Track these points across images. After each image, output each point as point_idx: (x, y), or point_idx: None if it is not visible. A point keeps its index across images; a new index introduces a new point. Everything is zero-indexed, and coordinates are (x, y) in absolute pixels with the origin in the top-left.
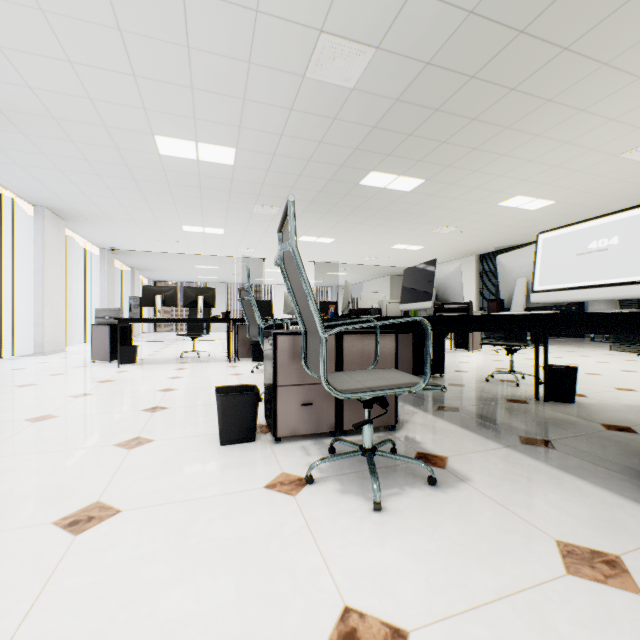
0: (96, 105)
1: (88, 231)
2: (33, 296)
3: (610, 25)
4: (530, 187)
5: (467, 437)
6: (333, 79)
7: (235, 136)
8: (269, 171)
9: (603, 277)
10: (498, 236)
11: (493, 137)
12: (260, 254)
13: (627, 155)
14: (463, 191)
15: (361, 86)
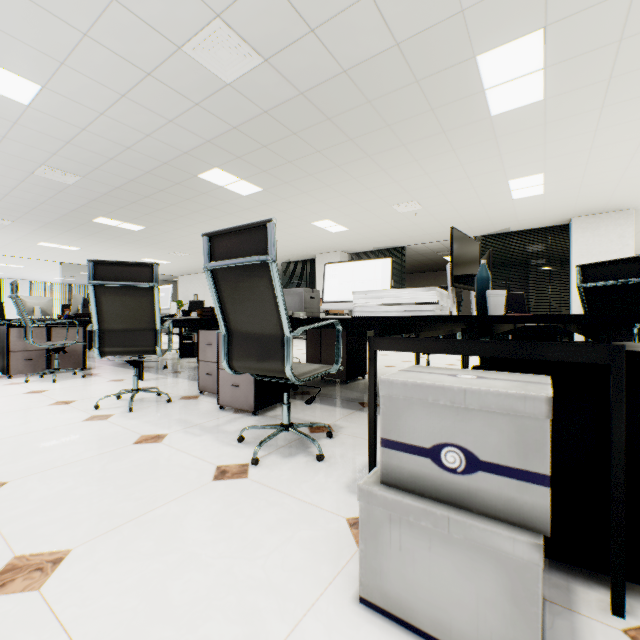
0: None
1: None
2: None
3: (201, 198)
4: None
5: (119, 369)
6: (56, 179)
7: None
8: (2, 201)
9: (161, 306)
10: None
11: (177, 218)
12: None
13: None
14: (178, 236)
15: (78, 185)
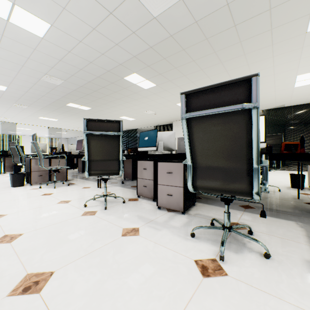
0: None
1: None
2: None
3: (123, 91)
4: (126, 115)
5: (84, 181)
6: (51, 82)
7: (8, 84)
8: (24, 95)
9: None
10: (125, 126)
11: (108, 102)
12: (14, 121)
13: (145, 112)
14: (106, 113)
15: (62, 85)
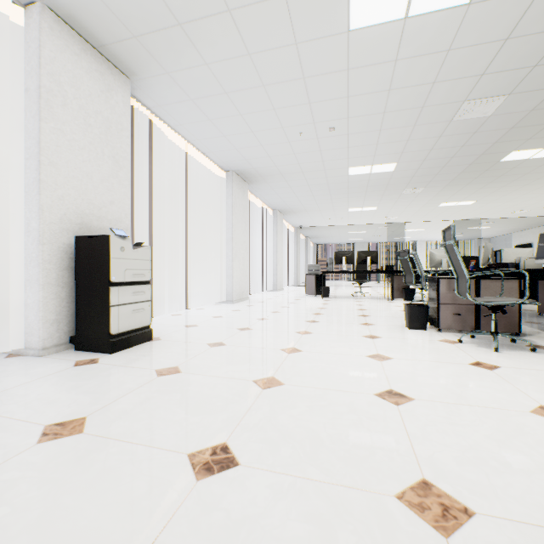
0: (324, 163)
1: (291, 219)
2: (272, 259)
3: None
4: None
5: None
6: (473, 116)
7: (397, 157)
8: (418, 169)
9: None
10: None
11: None
12: (401, 219)
13: None
14: None
15: (497, 113)
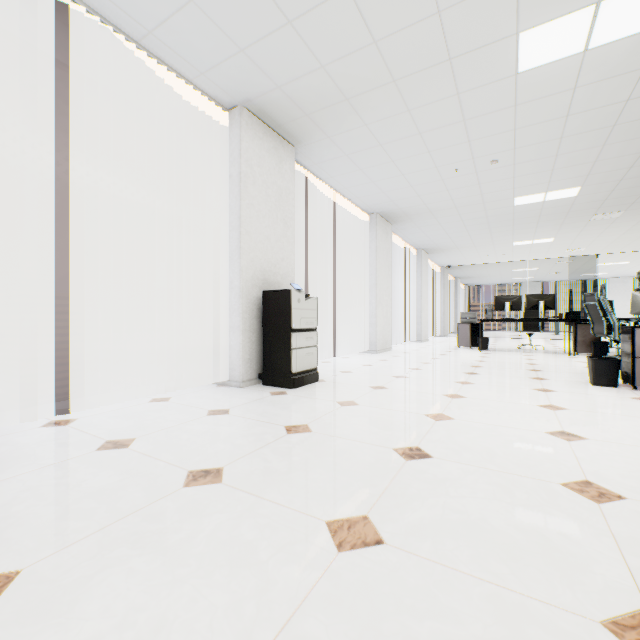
0: (483, 196)
1: (438, 258)
2: (415, 305)
3: None
4: None
5: None
6: None
7: (581, 181)
8: (613, 190)
9: None
10: None
11: None
12: (591, 251)
13: None
14: None
15: None
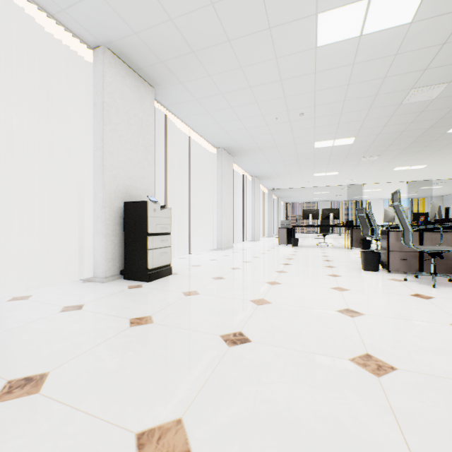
0: (294, 139)
1: (266, 183)
2: (250, 215)
3: None
4: None
5: None
6: (419, 99)
7: (355, 133)
8: (374, 141)
9: None
10: None
11: None
12: (360, 182)
13: None
14: None
15: (440, 96)
